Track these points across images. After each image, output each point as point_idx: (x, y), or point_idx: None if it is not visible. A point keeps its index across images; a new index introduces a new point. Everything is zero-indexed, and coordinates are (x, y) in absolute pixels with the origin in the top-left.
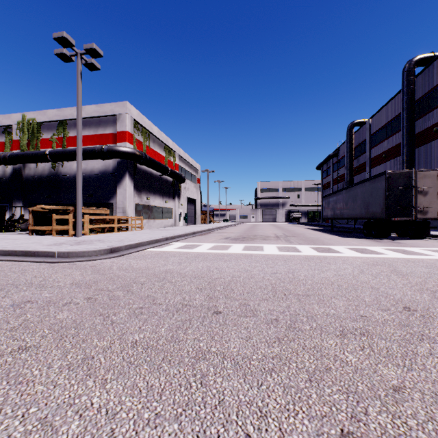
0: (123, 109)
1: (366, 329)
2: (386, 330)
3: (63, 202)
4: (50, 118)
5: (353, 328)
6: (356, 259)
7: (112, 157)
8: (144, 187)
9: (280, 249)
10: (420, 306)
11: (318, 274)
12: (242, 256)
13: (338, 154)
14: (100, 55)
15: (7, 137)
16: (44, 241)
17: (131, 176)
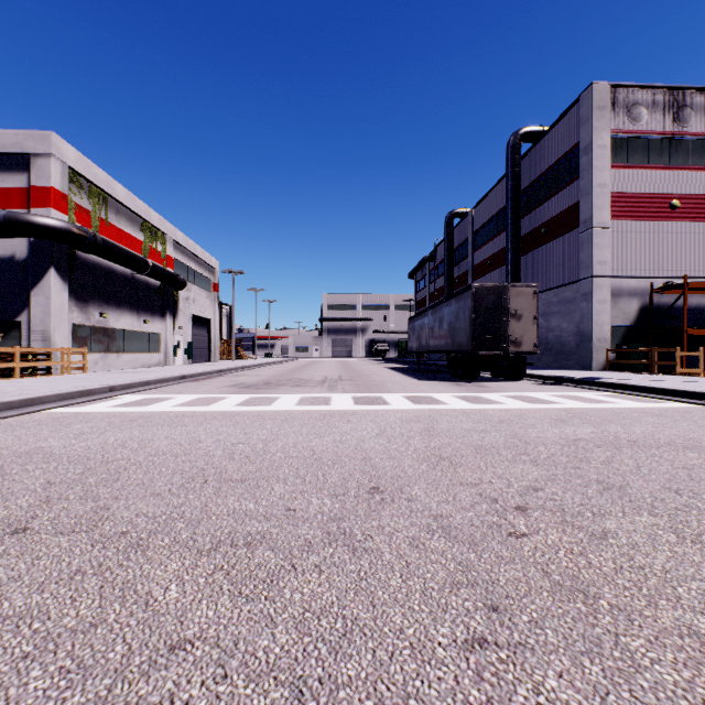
0: (43, 145)
1: (266, 533)
2: (297, 531)
3: None
4: None
5: (247, 533)
6: (398, 413)
7: (17, 234)
8: (94, 293)
9: (301, 401)
10: (398, 483)
11: (308, 442)
12: (221, 415)
13: (436, 257)
14: None
15: None
16: None
17: (61, 273)
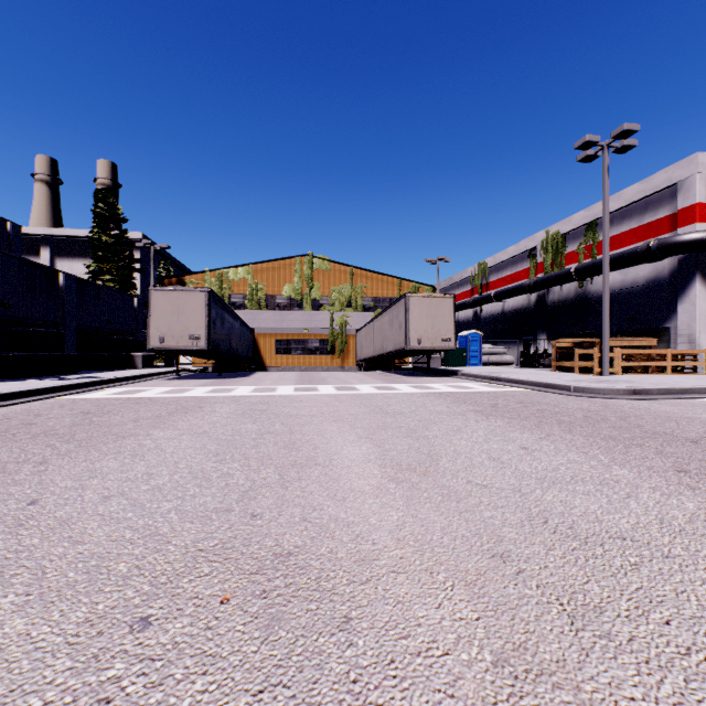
0: (688, 170)
1: None
2: None
3: (592, 331)
4: (575, 225)
5: None
6: None
7: (666, 256)
8: None
9: None
10: None
11: None
12: None
13: None
14: (633, 131)
15: (531, 262)
16: (563, 377)
17: (705, 279)
